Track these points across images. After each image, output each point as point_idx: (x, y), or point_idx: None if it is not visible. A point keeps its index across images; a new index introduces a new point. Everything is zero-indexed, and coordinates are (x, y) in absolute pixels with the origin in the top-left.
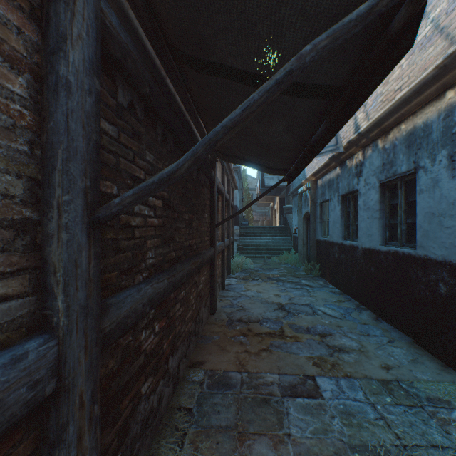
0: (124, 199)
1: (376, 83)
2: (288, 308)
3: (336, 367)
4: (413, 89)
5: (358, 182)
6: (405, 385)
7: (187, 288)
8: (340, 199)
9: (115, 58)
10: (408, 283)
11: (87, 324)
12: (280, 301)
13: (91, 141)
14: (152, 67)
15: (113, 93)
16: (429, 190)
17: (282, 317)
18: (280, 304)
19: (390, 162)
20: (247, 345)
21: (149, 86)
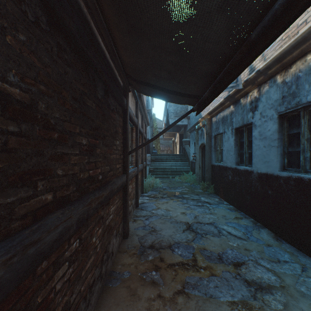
0: None
1: None
2: (196, 228)
3: None
4: None
5: (253, 115)
6: None
7: (86, 232)
8: (234, 132)
9: None
10: None
11: None
12: (187, 219)
13: None
14: None
15: None
16: None
17: (192, 240)
18: (188, 224)
19: (291, 94)
20: (160, 286)
21: None
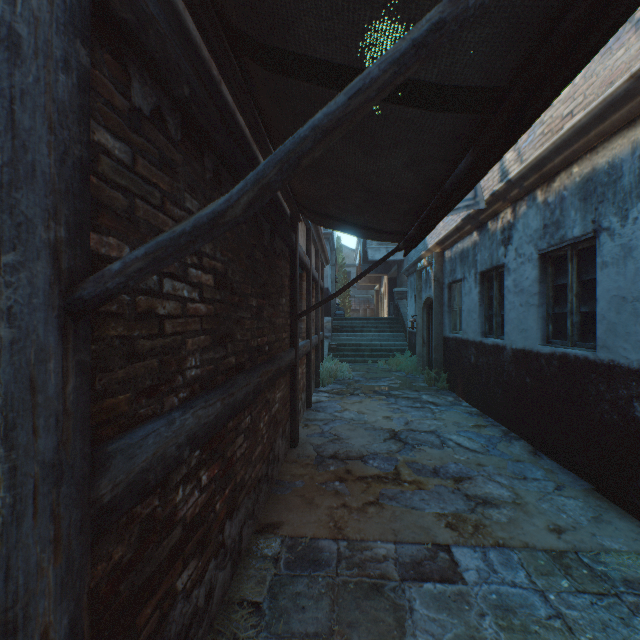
0: (129, 263)
1: (570, 73)
2: (405, 437)
3: (481, 530)
4: (594, 112)
5: (506, 252)
6: (587, 558)
7: (255, 411)
8: (479, 278)
9: (123, 23)
10: (584, 402)
11: (59, 497)
12: (392, 426)
13: (69, 157)
14: (197, 59)
15: (123, 87)
16: (617, 263)
17: (396, 451)
18: (392, 431)
19: (555, 223)
20: (346, 496)
21: (189, 85)
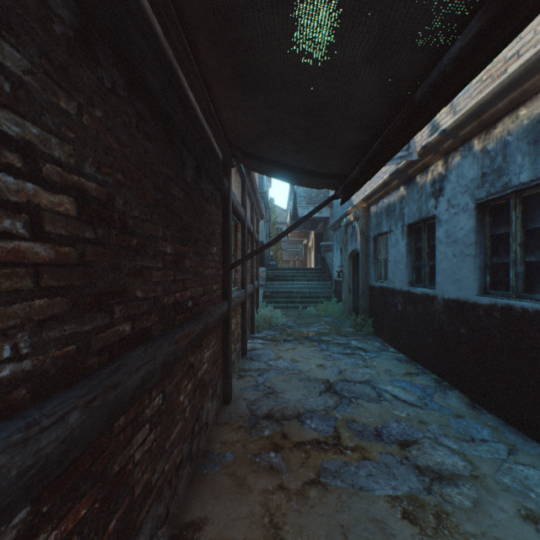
0: None
1: None
2: (341, 389)
3: (445, 521)
4: None
5: (437, 204)
6: None
7: (171, 384)
8: (406, 231)
9: None
10: (534, 357)
11: None
12: (326, 375)
13: None
14: None
15: None
16: None
17: (334, 407)
18: (327, 382)
19: (496, 170)
20: (283, 473)
21: None
